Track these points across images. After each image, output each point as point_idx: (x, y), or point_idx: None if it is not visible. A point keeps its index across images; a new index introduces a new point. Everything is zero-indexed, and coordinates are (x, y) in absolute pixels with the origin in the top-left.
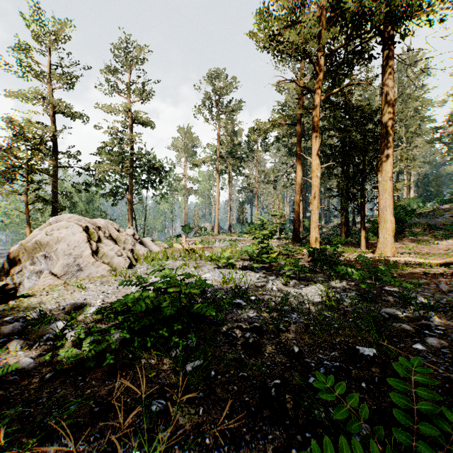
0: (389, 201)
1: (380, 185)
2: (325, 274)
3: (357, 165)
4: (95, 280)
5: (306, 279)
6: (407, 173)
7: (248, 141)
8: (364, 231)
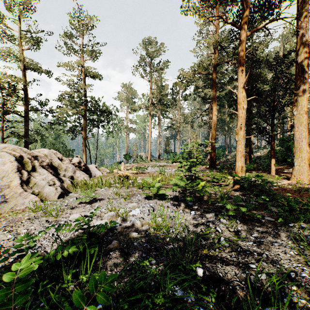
0: (304, 132)
1: (295, 118)
2: (265, 209)
3: (269, 103)
4: (7, 218)
5: (252, 219)
6: (290, 116)
7: (173, 93)
8: (274, 159)
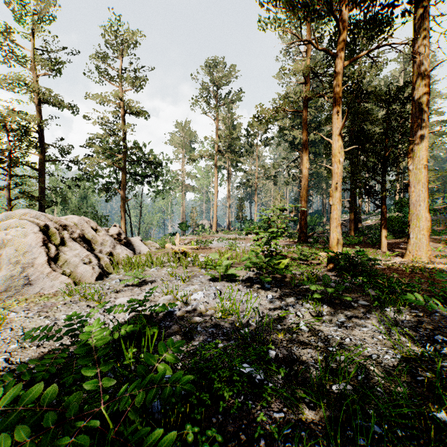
0: (423, 194)
1: (411, 174)
2: (362, 292)
3: (378, 153)
4: (37, 303)
5: (342, 304)
6: None
7: (248, 135)
8: (385, 229)
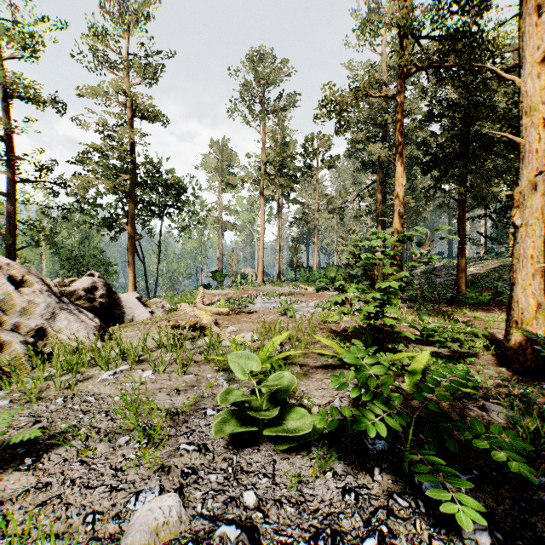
0: None
1: None
2: None
3: None
4: None
5: None
6: None
7: (305, 154)
8: None
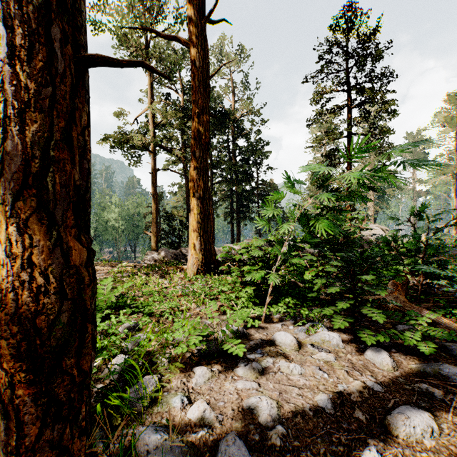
0: None
1: None
2: None
3: None
4: None
5: None
6: None
7: None
8: None
